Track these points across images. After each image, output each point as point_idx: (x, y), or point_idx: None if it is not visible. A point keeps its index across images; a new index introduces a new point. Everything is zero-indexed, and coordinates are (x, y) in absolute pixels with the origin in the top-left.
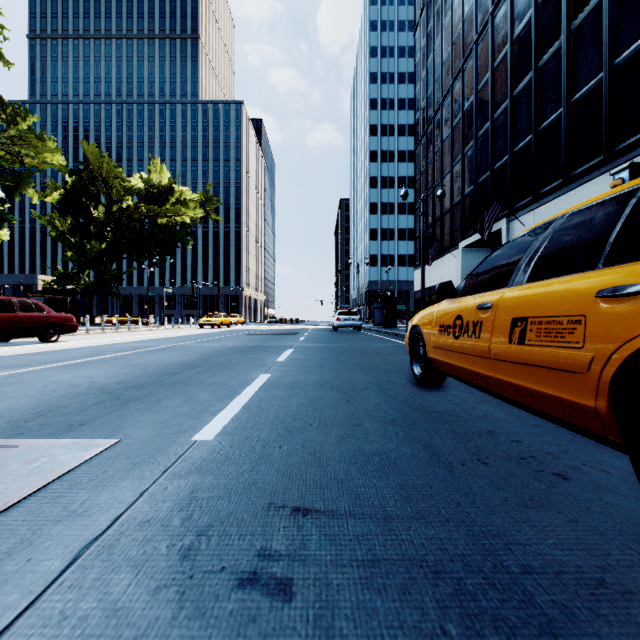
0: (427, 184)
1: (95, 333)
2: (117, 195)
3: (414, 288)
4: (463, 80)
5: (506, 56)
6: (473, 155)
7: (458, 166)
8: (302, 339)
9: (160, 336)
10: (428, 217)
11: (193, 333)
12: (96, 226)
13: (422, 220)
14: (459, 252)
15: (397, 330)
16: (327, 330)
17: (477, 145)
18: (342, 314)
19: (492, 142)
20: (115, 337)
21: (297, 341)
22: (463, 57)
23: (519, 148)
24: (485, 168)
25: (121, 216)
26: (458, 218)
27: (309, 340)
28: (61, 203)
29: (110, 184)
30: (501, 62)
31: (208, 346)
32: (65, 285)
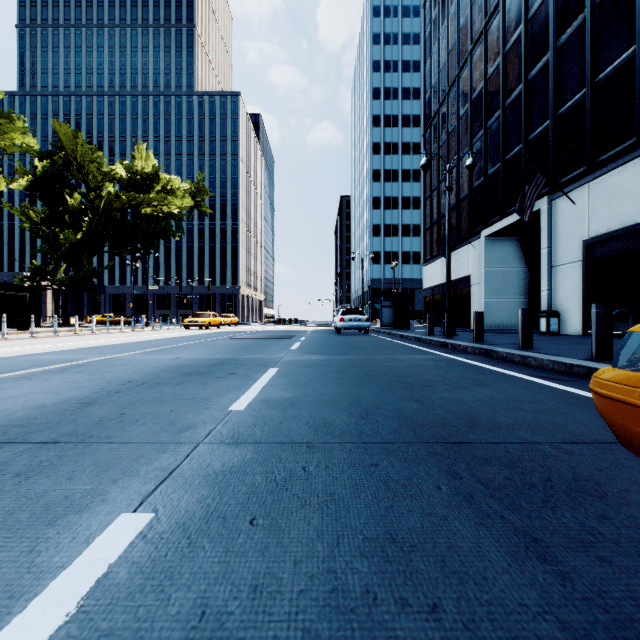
0: (439, 169)
1: (43, 337)
2: (94, 181)
3: (424, 285)
4: (486, 43)
5: (546, 0)
6: (500, 127)
7: (479, 143)
8: (296, 346)
9: (117, 341)
10: (441, 206)
11: (166, 336)
12: (71, 216)
13: (447, 196)
14: (481, 242)
15: (414, 333)
16: (328, 332)
17: (505, 115)
18: (346, 313)
19: (526, 108)
20: (55, 343)
21: (289, 350)
22: (486, 16)
23: (566, 109)
24: (516, 140)
25: (99, 205)
26: (479, 203)
27: (306, 348)
28: (29, 189)
29: (86, 169)
30: (539, 9)
31: (150, 361)
32: (38, 282)
